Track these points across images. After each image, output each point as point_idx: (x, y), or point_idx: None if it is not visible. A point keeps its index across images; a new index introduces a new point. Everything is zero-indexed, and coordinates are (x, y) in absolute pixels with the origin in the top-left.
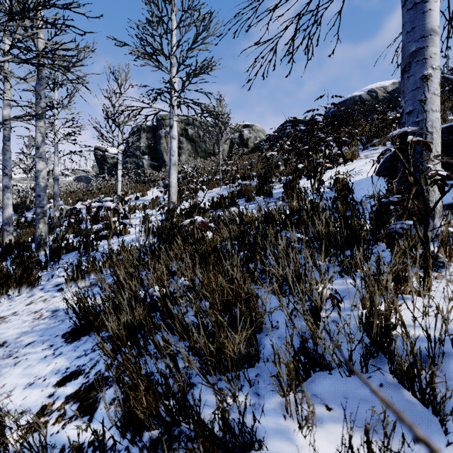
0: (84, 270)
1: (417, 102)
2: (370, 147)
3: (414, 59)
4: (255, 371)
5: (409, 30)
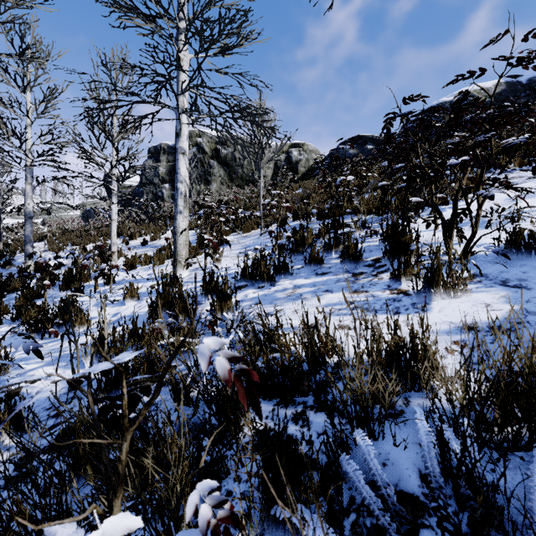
0: None
1: None
2: (493, 169)
3: None
4: None
5: None
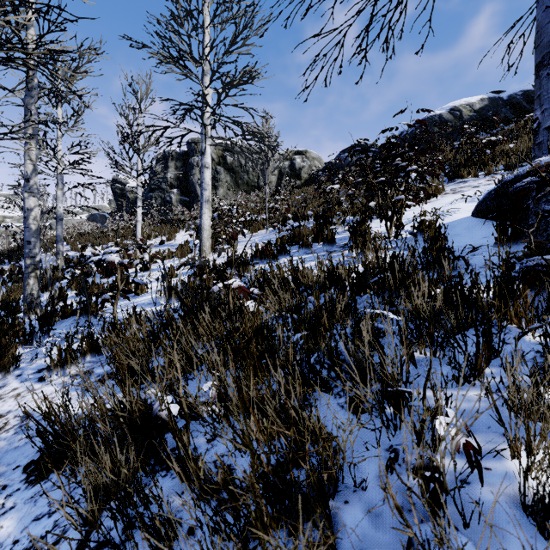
0: (76, 350)
1: None
2: (457, 179)
3: None
4: None
5: (549, 4)
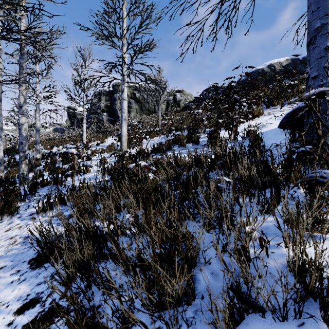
0: (52, 202)
1: (322, 69)
2: (271, 106)
3: (319, 33)
4: (191, 309)
5: (314, 10)
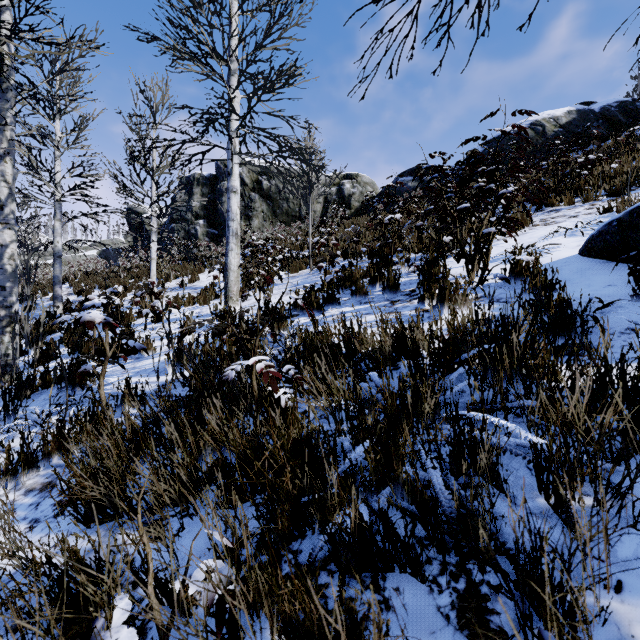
0: (36, 449)
1: None
2: (546, 207)
3: None
4: None
5: None
